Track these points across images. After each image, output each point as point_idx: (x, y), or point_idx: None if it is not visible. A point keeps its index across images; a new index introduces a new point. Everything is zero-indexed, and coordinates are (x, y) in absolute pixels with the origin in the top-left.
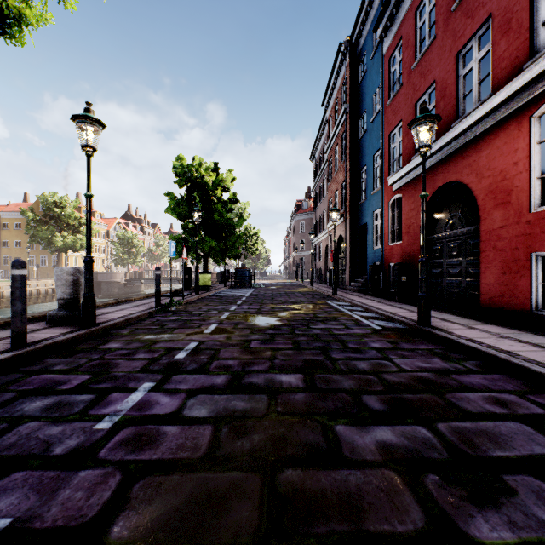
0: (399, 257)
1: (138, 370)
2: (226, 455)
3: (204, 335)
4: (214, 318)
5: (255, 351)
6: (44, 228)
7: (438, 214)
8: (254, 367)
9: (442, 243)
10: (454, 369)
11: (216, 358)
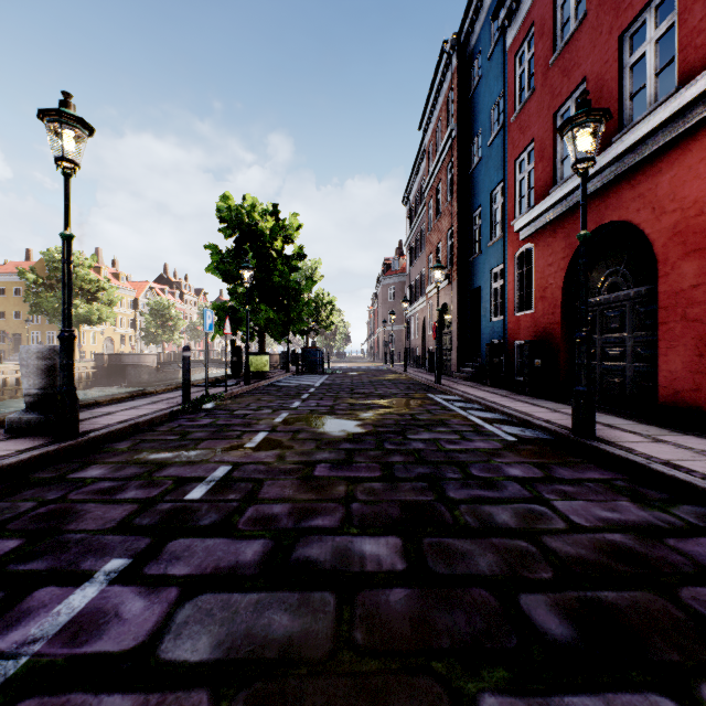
0: (530, 332)
1: (112, 526)
2: None
3: (244, 453)
4: (264, 422)
5: (320, 484)
6: (49, 294)
7: (589, 270)
8: (315, 520)
9: (595, 311)
10: (664, 524)
11: (254, 498)
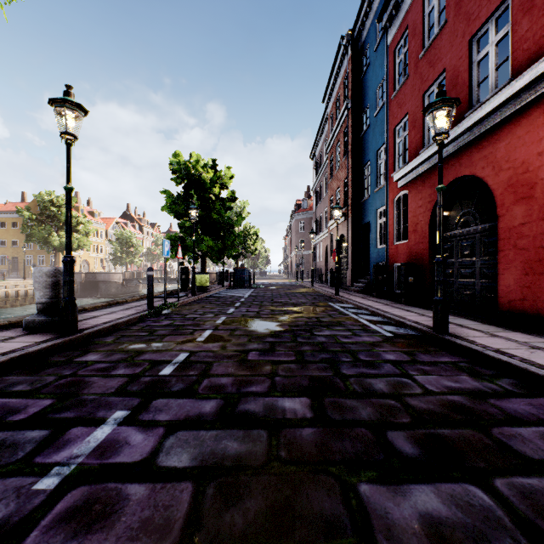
0: (405, 257)
1: (113, 391)
2: (207, 541)
3: (197, 344)
4: (209, 323)
5: (252, 365)
6: (40, 227)
7: (449, 211)
8: (251, 387)
9: (453, 241)
10: (489, 390)
11: (207, 374)
